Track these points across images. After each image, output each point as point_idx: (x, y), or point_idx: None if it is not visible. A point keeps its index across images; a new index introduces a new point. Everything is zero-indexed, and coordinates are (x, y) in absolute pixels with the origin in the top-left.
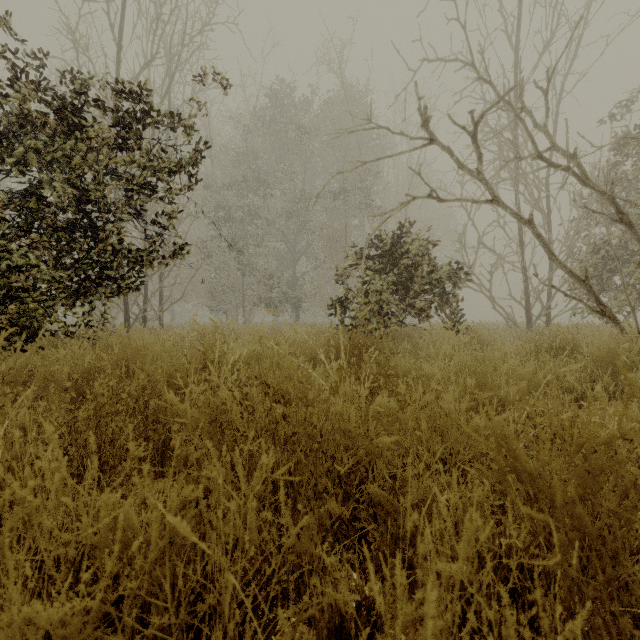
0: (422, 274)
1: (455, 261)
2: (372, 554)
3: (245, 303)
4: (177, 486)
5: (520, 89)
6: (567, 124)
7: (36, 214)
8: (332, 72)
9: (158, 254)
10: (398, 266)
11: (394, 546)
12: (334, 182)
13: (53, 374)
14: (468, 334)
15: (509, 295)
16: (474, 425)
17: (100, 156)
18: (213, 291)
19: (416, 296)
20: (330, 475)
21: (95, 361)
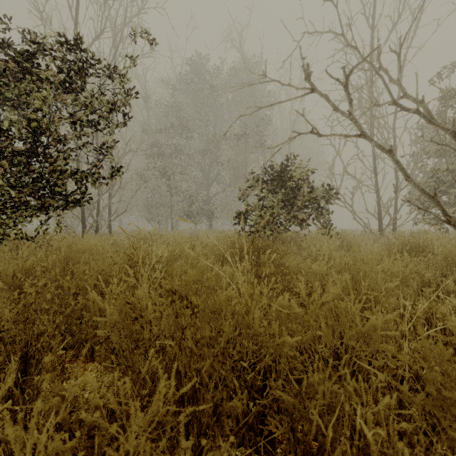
0: (303, 193)
1: (327, 184)
2: (277, 451)
3: (172, 215)
4: (44, 437)
5: (378, 53)
6: (417, 77)
7: (1, 143)
8: (236, 47)
9: (100, 176)
10: (285, 187)
11: (301, 453)
12: (237, 128)
13: (0, 273)
14: (338, 238)
15: (365, 209)
16: (370, 325)
17: (47, 93)
18: (149, 207)
19: (298, 210)
20: (236, 367)
21: (35, 262)
